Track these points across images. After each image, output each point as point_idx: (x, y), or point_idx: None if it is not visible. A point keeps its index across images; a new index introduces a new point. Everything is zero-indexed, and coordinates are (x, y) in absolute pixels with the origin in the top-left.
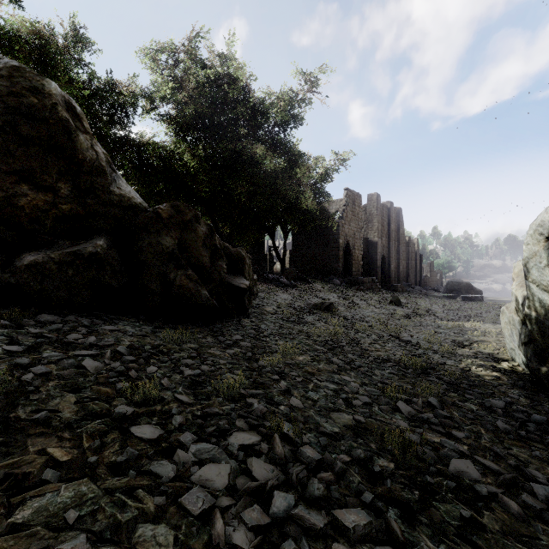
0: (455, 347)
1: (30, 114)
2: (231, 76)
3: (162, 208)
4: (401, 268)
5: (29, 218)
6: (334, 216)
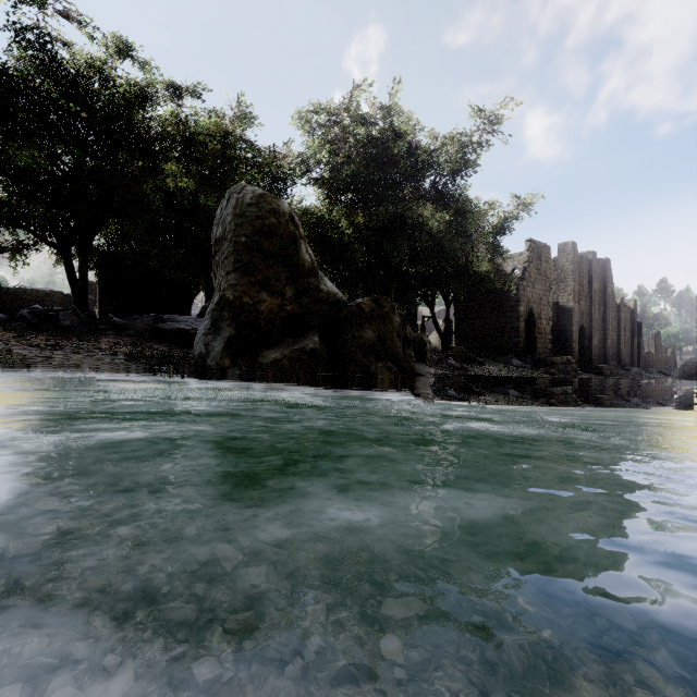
0: None
1: (270, 232)
2: (393, 129)
3: (365, 302)
4: (609, 343)
5: (266, 320)
6: (512, 278)
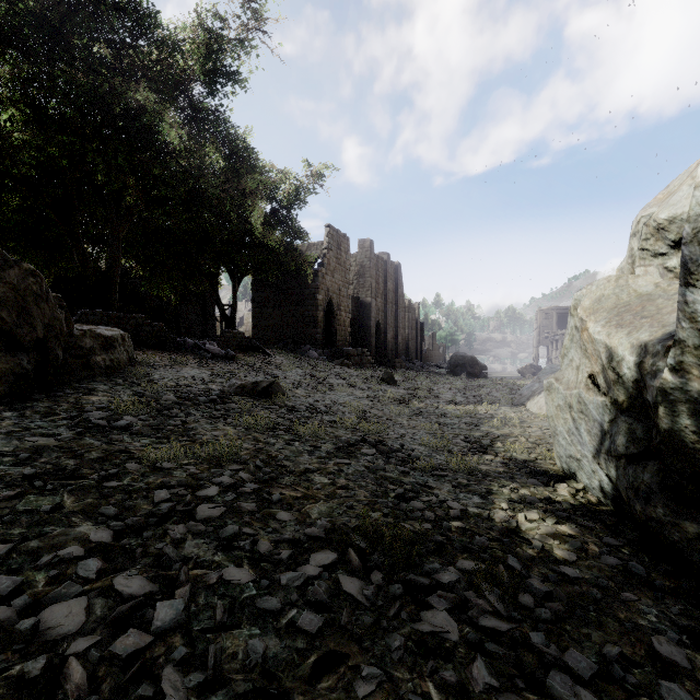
0: (473, 454)
1: None
2: None
3: None
4: (400, 339)
5: None
6: (309, 260)
